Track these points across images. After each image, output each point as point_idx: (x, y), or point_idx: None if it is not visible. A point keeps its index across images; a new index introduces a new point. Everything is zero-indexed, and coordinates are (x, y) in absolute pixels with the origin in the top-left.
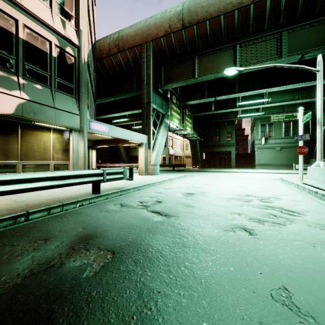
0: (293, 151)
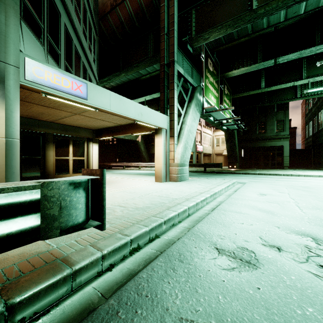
0: None
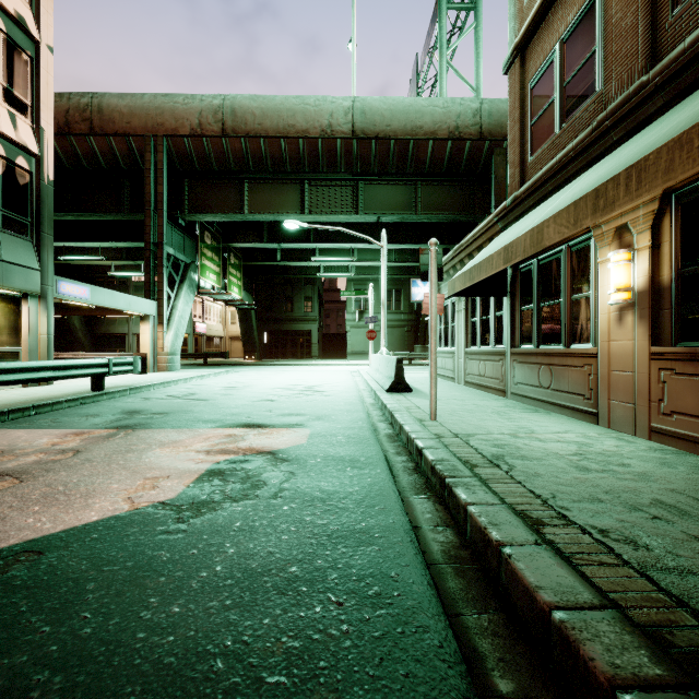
0: (396, 333)
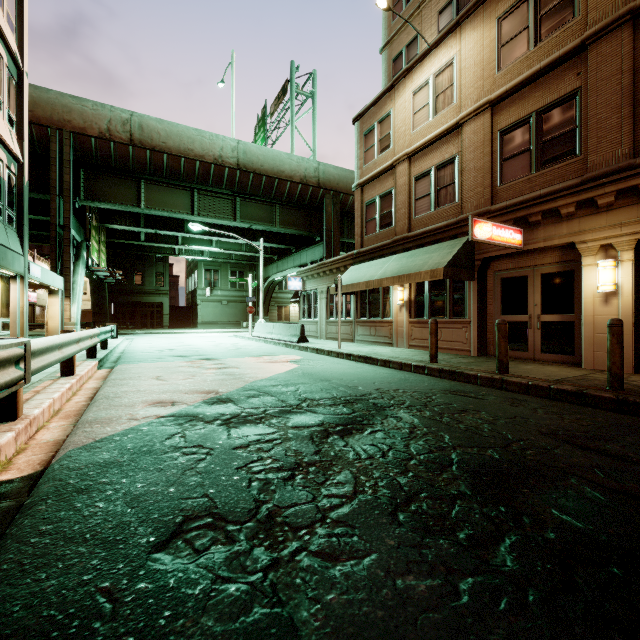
0: (240, 307)
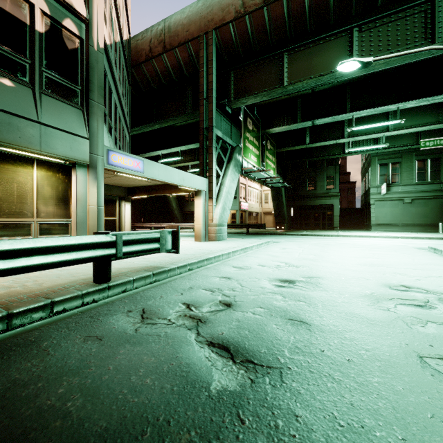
0: (432, 204)
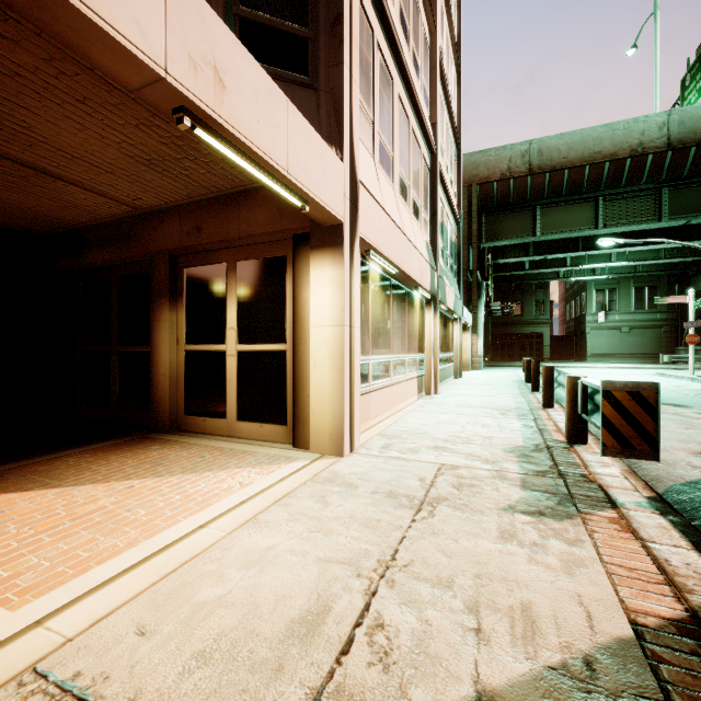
0: (649, 334)
